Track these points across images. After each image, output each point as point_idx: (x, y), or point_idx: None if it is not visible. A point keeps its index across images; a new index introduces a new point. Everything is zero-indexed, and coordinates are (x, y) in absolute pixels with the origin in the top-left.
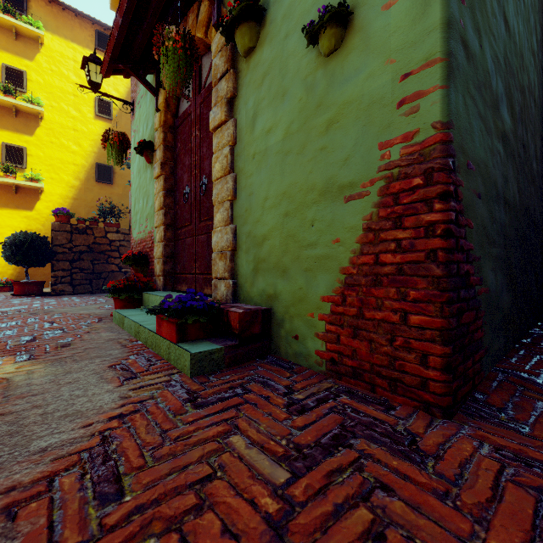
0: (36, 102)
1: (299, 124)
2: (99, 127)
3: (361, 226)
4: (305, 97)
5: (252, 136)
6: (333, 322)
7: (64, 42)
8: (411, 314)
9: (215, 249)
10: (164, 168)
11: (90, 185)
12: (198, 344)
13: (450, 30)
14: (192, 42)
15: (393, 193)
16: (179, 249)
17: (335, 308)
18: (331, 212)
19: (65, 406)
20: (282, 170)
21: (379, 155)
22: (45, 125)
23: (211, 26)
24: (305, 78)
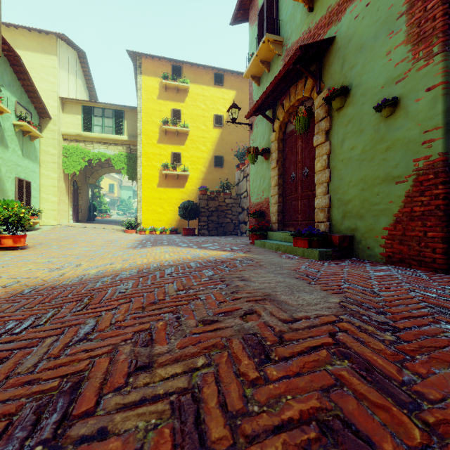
0: (186, 126)
1: (370, 147)
2: (215, 133)
3: (404, 195)
4: (374, 134)
5: (341, 150)
6: (389, 239)
7: (198, 87)
8: (428, 232)
9: (317, 207)
10: (278, 163)
11: (211, 170)
12: (318, 249)
13: (447, 114)
14: (311, 112)
15: (419, 181)
16: (287, 208)
17: (390, 232)
18: (388, 189)
19: (280, 262)
20: (360, 168)
21: (413, 164)
22: (189, 138)
23: (314, 91)
24: (374, 126)
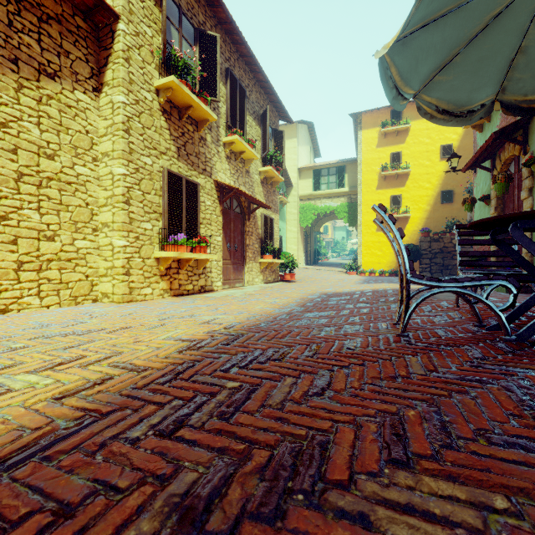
0: (407, 167)
1: None
2: (443, 166)
3: None
4: None
5: None
6: None
7: (420, 122)
8: None
9: (523, 252)
10: (496, 210)
11: (436, 207)
12: None
13: None
14: (508, 178)
15: None
16: None
17: None
18: None
19: None
20: None
21: None
22: (410, 177)
23: (522, 152)
24: None
